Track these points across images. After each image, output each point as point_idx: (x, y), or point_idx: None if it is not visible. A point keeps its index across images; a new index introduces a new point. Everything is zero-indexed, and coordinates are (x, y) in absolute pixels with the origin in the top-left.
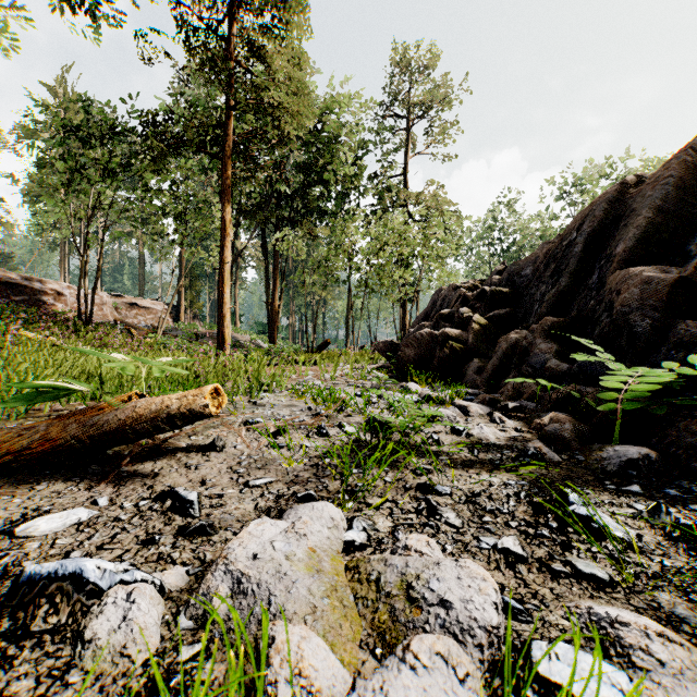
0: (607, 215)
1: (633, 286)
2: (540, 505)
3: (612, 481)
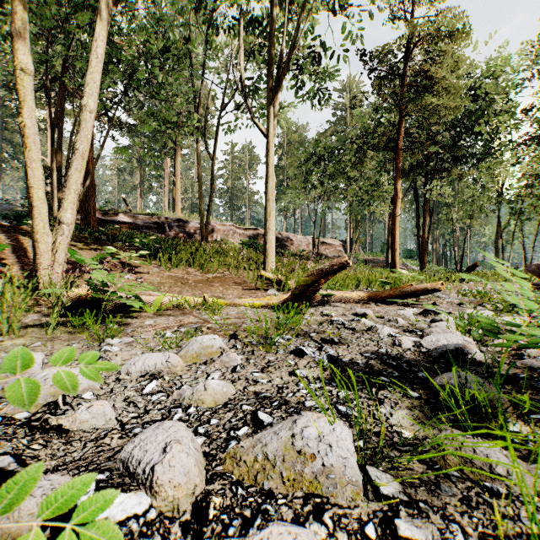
0: None
1: None
2: None
3: None
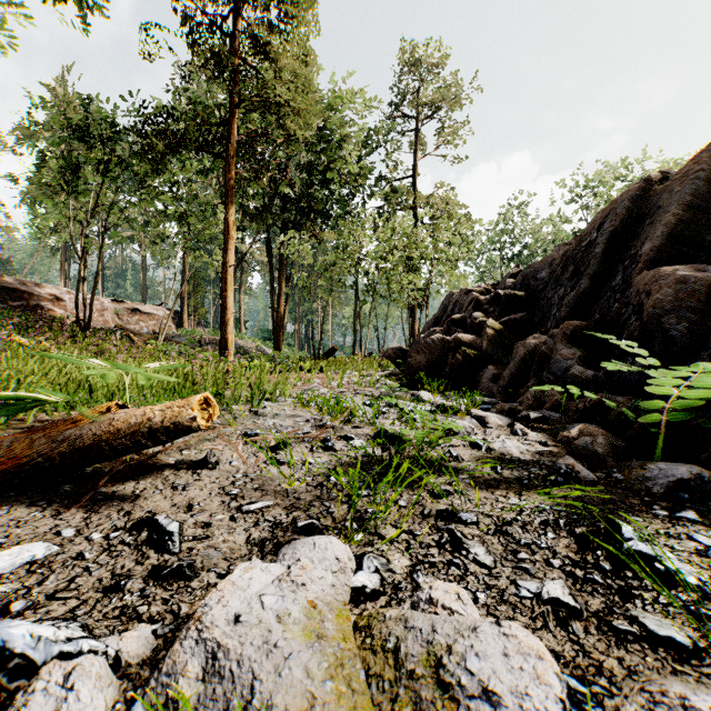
0: (629, 213)
1: (666, 287)
2: (585, 538)
3: (661, 506)
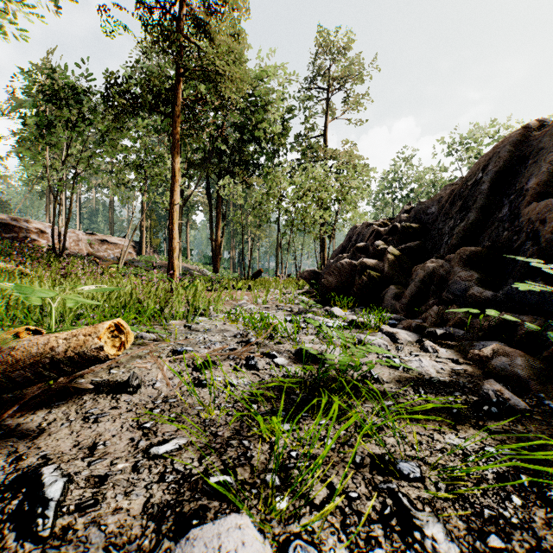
0: (511, 155)
1: None
2: None
3: None
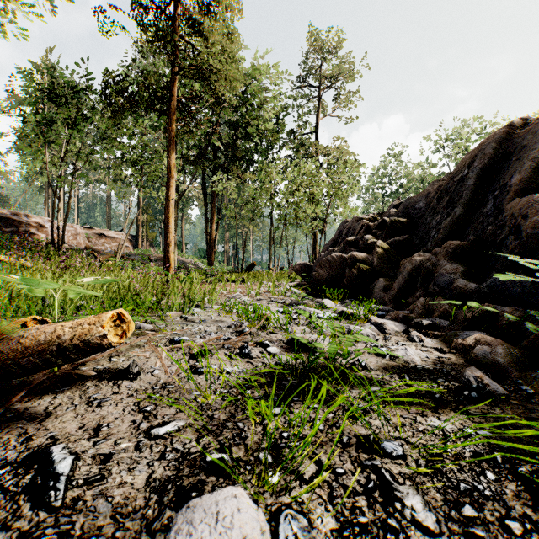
0: (496, 153)
1: None
2: (536, 484)
3: None
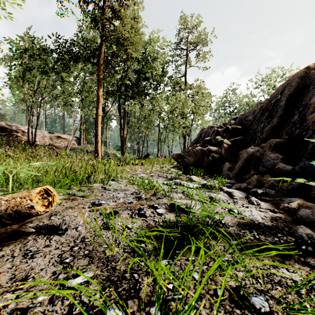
0: (298, 84)
1: None
2: None
3: None
